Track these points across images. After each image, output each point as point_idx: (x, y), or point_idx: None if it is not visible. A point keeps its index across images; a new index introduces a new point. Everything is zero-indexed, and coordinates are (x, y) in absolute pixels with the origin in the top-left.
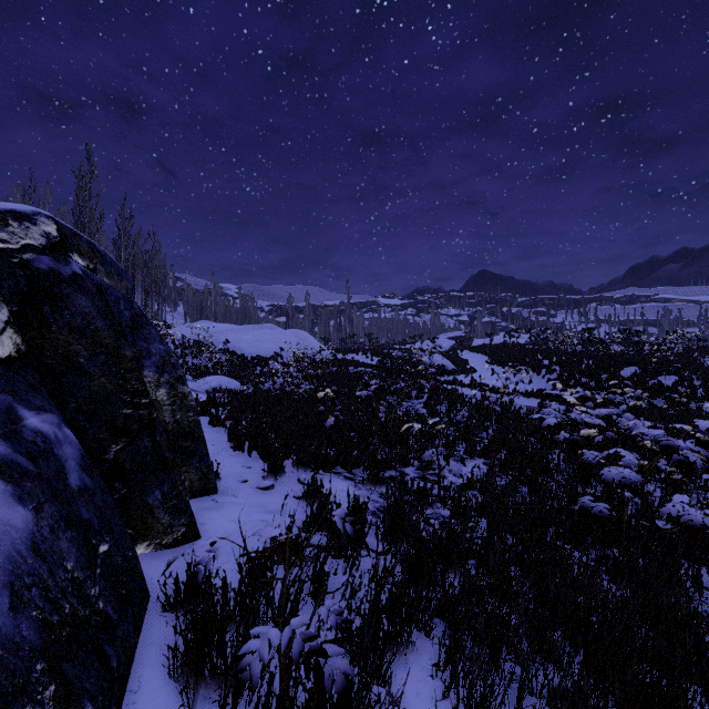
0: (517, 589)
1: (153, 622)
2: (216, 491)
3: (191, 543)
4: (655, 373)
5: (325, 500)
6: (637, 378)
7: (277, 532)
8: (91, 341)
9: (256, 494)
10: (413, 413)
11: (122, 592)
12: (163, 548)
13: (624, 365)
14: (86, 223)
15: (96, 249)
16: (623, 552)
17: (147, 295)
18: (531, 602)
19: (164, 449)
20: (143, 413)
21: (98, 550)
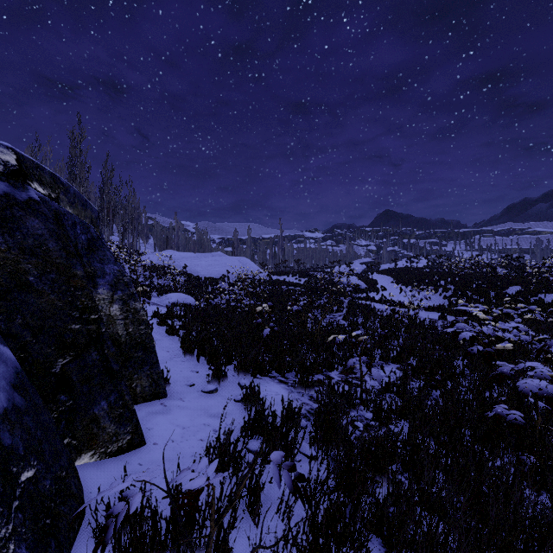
0: (446, 500)
1: (82, 548)
2: (165, 395)
3: (135, 450)
4: (536, 292)
5: (261, 407)
6: (521, 295)
7: (201, 481)
8: (42, 261)
9: (201, 398)
10: (335, 324)
11: (46, 521)
12: (108, 457)
13: (509, 284)
14: (78, 174)
15: (60, 181)
16: (546, 463)
17: (125, 230)
18: (458, 511)
19: (111, 361)
20: (91, 328)
21: (18, 478)
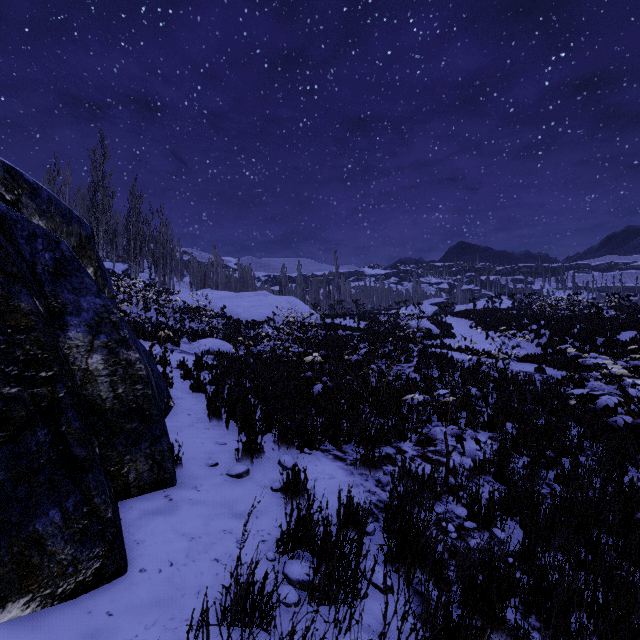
0: None
1: None
2: (173, 482)
3: (108, 584)
4: None
5: (307, 507)
6: (637, 342)
7: None
8: None
9: (224, 485)
10: (404, 378)
11: None
12: (57, 602)
13: (620, 329)
14: (100, 200)
15: (23, 179)
16: None
17: (156, 266)
18: None
19: (73, 443)
20: (40, 392)
21: None
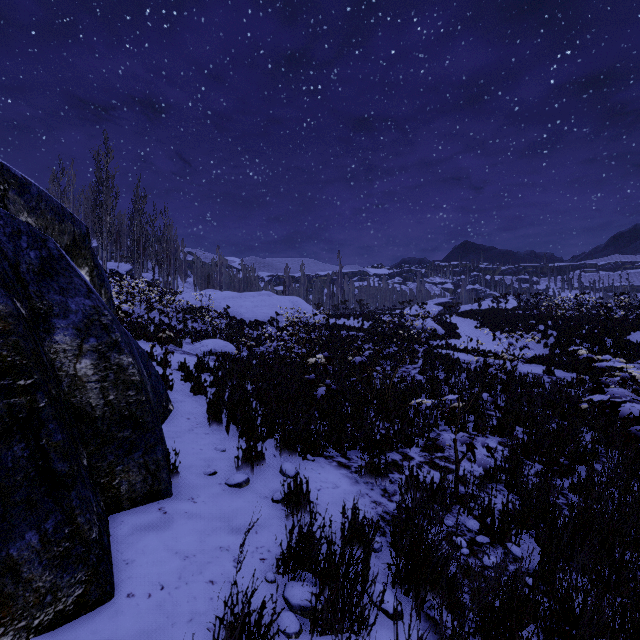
0: None
1: None
2: (168, 493)
3: (91, 612)
4: None
5: (309, 524)
6: None
7: None
8: None
9: (223, 496)
10: (409, 379)
11: None
12: (33, 635)
13: (630, 329)
14: (104, 200)
15: (10, 173)
16: None
17: (160, 266)
18: None
19: (54, 458)
20: (17, 402)
21: None
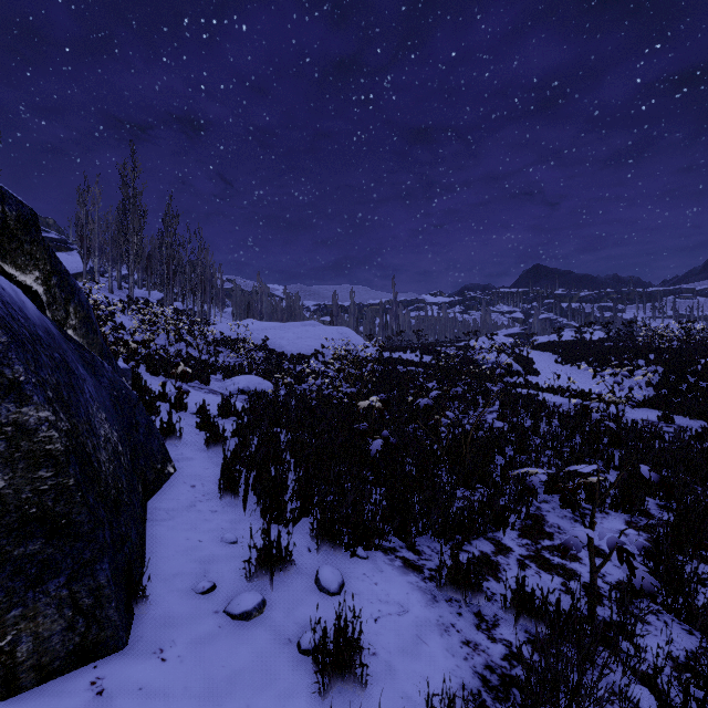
0: None
1: None
2: (119, 643)
3: None
4: None
5: None
6: None
7: None
8: None
9: (215, 640)
10: (485, 427)
11: None
12: None
13: None
14: (130, 220)
15: None
16: None
17: (194, 294)
18: None
19: None
20: None
21: None
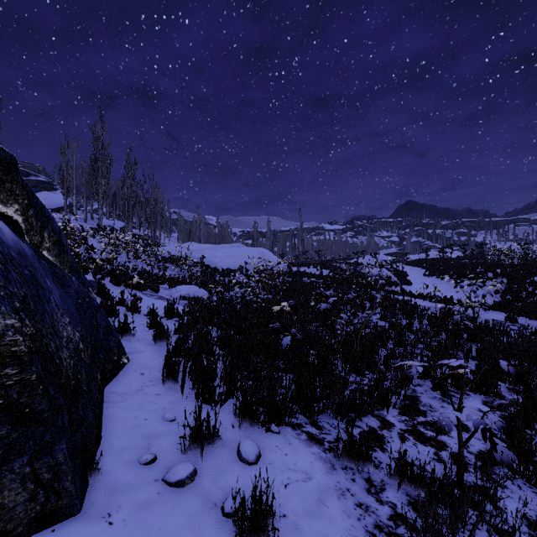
0: None
1: None
2: (74, 509)
3: None
4: None
5: None
6: None
7: None
8: None
9: (154, 505)
10: (371, 325)
11: None
12: None
13: None
14: (100, 166)
15: None
16: None
17: (149, 223)
18: None
19: None
20: None
21: None
